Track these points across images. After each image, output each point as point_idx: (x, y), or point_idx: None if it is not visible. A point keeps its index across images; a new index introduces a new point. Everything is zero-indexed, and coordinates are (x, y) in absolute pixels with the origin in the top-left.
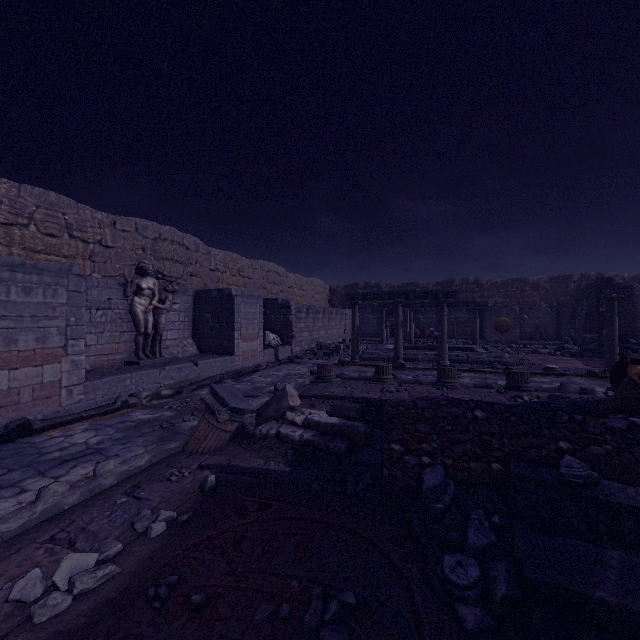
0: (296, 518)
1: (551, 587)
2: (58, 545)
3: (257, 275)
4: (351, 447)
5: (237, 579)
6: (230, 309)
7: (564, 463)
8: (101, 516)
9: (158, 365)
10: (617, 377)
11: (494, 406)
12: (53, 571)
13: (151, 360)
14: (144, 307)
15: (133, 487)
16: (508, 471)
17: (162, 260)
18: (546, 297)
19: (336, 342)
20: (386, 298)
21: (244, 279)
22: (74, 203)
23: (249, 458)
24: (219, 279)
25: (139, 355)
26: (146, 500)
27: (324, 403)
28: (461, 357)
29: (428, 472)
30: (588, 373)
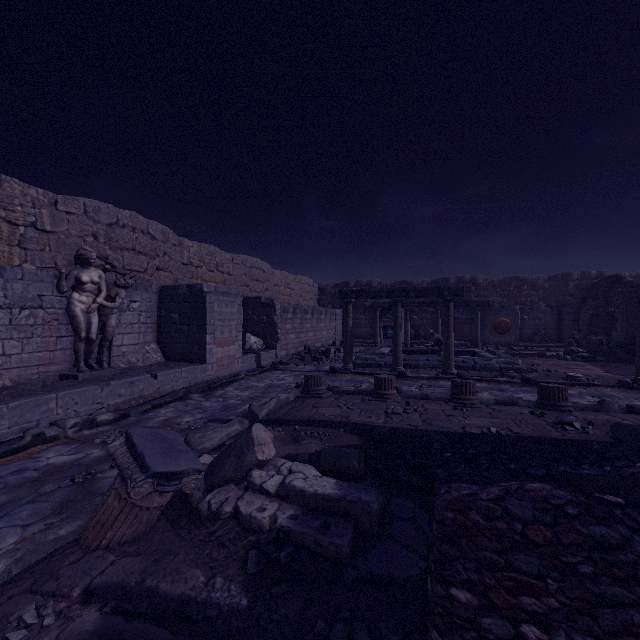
0: None
1: None
2: None
3: (238, 271)
4: (357, 538)
5: None
6: (201, 308)
7: None
8: None
9: (104, 378)
10: None
11: None
12: None
13: (95, 372)
14: (86, 306)
15: None
16: None
17: (120, 250)
18: (545, 297)
19: (326, 344)
20: (384, 296)
21: (223, 275)
22: None
23: (181, 566)
24: (193, 274)
25: (79, 366)
26: None
27: (312, 434)
28: (468, 363)
29: None
30: (619, 383)
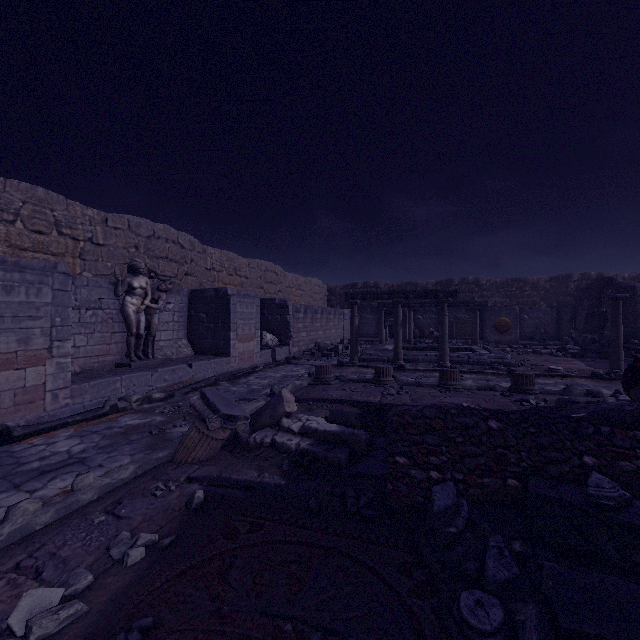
0: (291, 542)
1: (592, 639)
2: (22, 575)
3: (254, 274)
4: (351, 457)
5: (222, 621)
6: (226, 309)
7: (593, 482)
8: (75, 538)
9: (150, 367)
10: (630, 380)
11: (510, 416)
12: (12, 609)
13: (143, 362)
14: (136, 307)
15: (114, 503)
16: (526, 488)
17: (156, 259)
18: (546, 297)
19: (334, 342)
20: (386, 298)
21: (241, 278)
22: (63, 199)
23: (242, 469)
24: (215, 278)
25: (131, 357)
26: (126, 519)
27: (322, 407)
28: (462, 358)
29: (438, 490)
30: (593, 374)
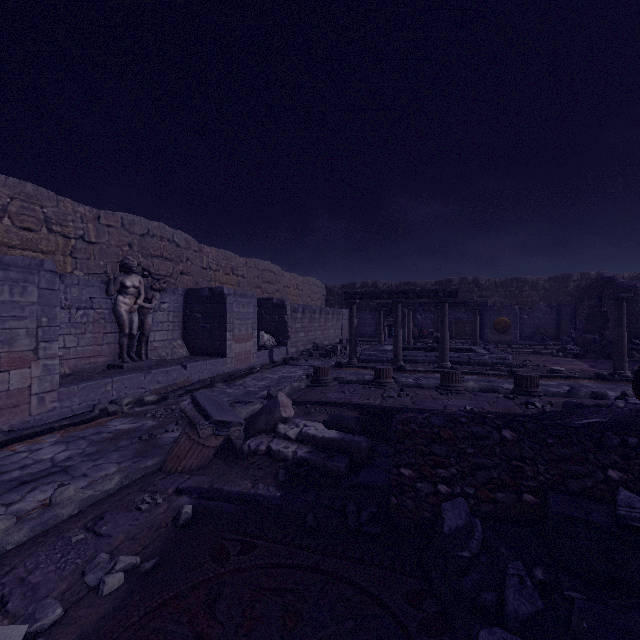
0: (286, 565)
1: None
2: None
3: (251, 274)
4: (351, 465)
5: None
6: (222, 309)
7: (622, 501)
8: (49, 561)
9: (144, 368)
10: None
11: (526, 425)
12: None
13: (136, 363)
14: (129, 306)
15: (95, 518)
16: (543, 504)
17: (150, 257)
18: (545, 297)
19: (333, 343)
20: (385, 297)
21: (238, 278)
22: (53, 195)
23: (235, 479)
24: (212, 278)
25: (123, 358)
26: (107, 537)
27: (321, 410)
28: (462, 359)
29: (448, 508)
30: (596, 376)
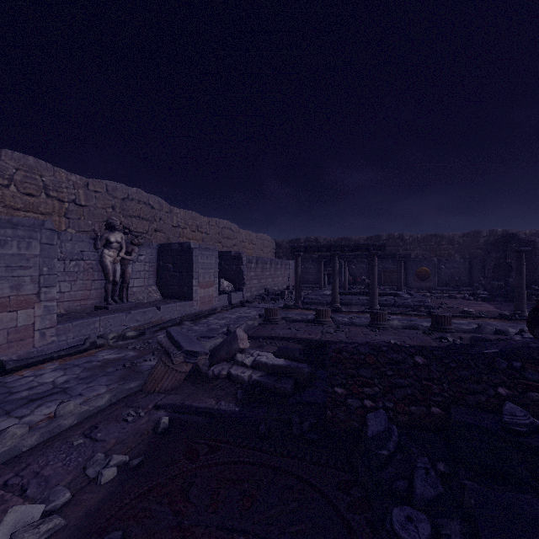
0: (244, 462)
1: None
2: (9, 492)
3: (213, 231)
4: (296, 387)
5: (183, 534)
6: (189, 260)
7: (507, 411)
8: (56, 459)
9: (125, 309)
10: (534, 321)
11: (434, 352)
12: None
13: (119, 305)
14: (112, 258)
15: (91, 427)
16: (447, 415)
17: (130, 217)
18: (460, 250)
19: (281, 288)
20: (325, 251)
21: (202, 234)
22: (51, 166)
23: (202, 398)
24: (180, 234)
25: (108, 300)
26: (101, 442)
27: (271, 344)
28: (389, 302)
29: (372, 417)
30: (500, 316)
